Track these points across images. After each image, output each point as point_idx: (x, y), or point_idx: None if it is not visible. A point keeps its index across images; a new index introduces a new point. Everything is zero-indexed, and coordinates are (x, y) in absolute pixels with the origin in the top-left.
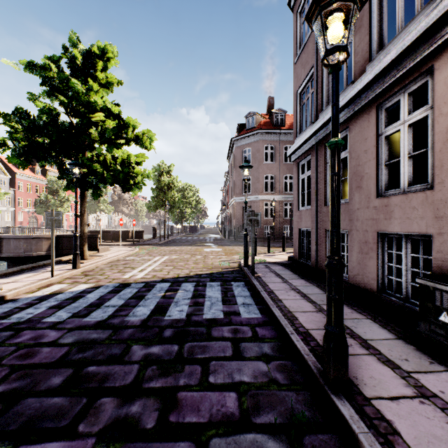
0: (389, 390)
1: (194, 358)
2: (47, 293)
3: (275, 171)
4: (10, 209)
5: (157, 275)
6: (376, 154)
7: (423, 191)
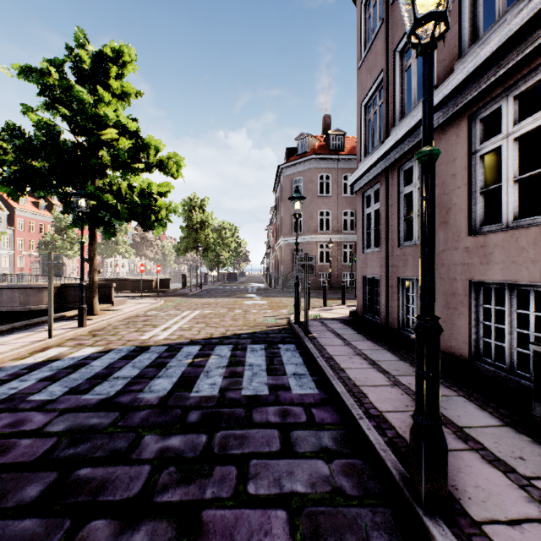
0: (506, 508)
1: (228, 455)
2: (41, 360)
3: (332, 205)
4: (8, 252)
5: (184, 335)
6: (468, 179)
7: (535, 226)
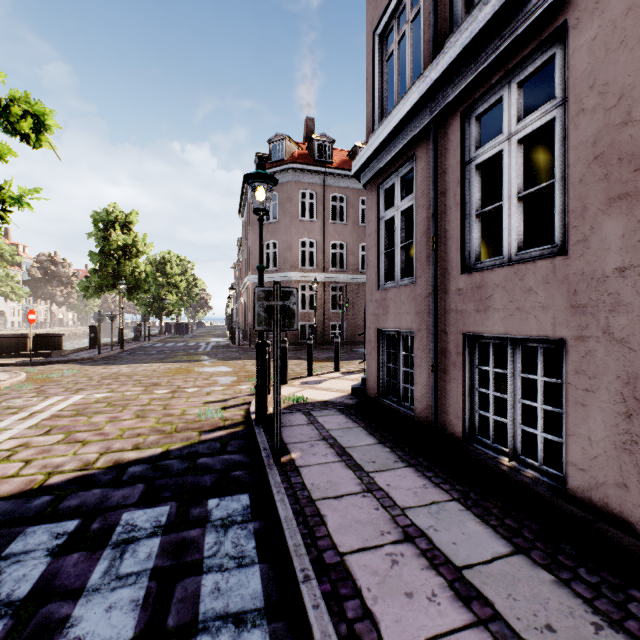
0: None
1: None
2: None
3: (317, 233)
4: None
5: None
6: None
7: None
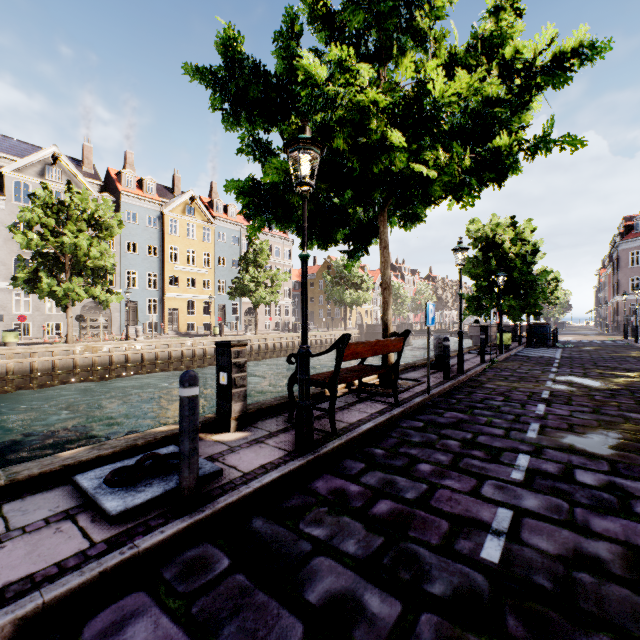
0: None
1: (607, 343)
2: None
3: None
4: None
5: (577, 339)
6: None
7: None
